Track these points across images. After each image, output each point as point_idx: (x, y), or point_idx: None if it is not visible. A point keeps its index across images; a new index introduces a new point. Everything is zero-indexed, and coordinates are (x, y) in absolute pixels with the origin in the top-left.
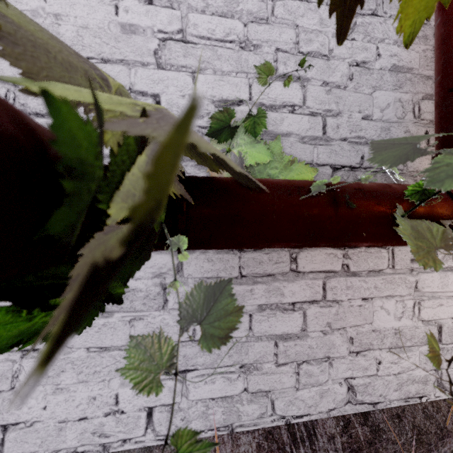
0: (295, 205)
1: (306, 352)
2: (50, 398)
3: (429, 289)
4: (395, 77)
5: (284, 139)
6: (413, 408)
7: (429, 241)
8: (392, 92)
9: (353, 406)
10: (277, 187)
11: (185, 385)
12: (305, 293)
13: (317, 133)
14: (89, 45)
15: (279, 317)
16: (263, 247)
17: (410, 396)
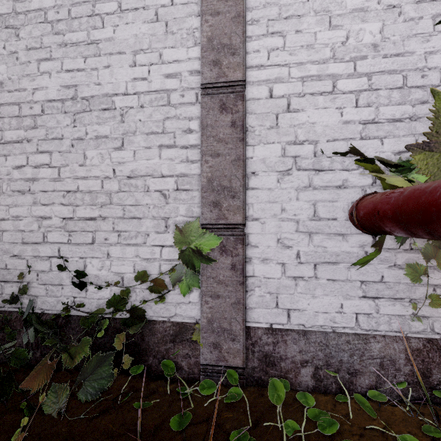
0: None
1: None
2: (309, 300)
3: None
4: None
5: None
6: None
7: None
8: None
9: None
10: None
11: (376, 305)
12: None
13: None
14: (327, 134)
15: (436, 274)
16: None
17: None
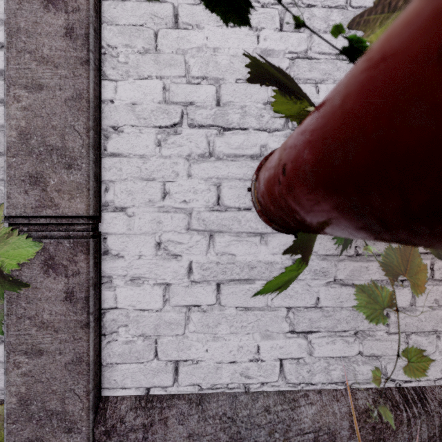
0: None
1: (414, 324)
2: (209, 344)
3: None
4: None
5: None
6: None
7: None
8: None
9: None
10: None
11: (309, 344)
12: None
13: None
14: (236, 69)
15: None
16: None
17: None
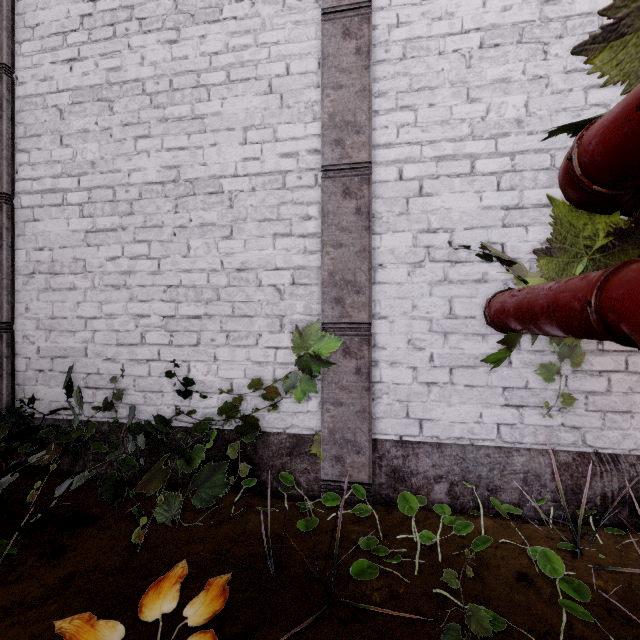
0: None
1: (610, 405)
2: (444, 409)
3: None
4: None
5: None
6: None
7: None
8: None
9: None
10: None
11: (520, 414)
12: (609, 365)
13: None
14: (464, 221)
15: (588, 380)
16: None
17: None
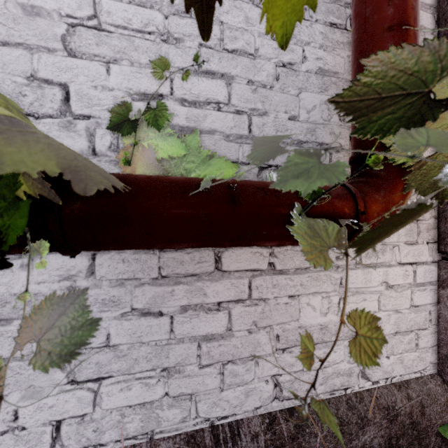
0: (189, 204)
1: (231, 351)
2: None
3: (353, 285)
4: (321, 80)
5: (208, 136)
6: (338, 400)
7: (324, 240)
8: (318, 94)
9: (280, 403)
10: (173, 184)
11: (98, 394)
12: (230, 292)
13: (243, 131)
14: None
15: (203, 317)
16: (162, 247)
17: (336, 389)
